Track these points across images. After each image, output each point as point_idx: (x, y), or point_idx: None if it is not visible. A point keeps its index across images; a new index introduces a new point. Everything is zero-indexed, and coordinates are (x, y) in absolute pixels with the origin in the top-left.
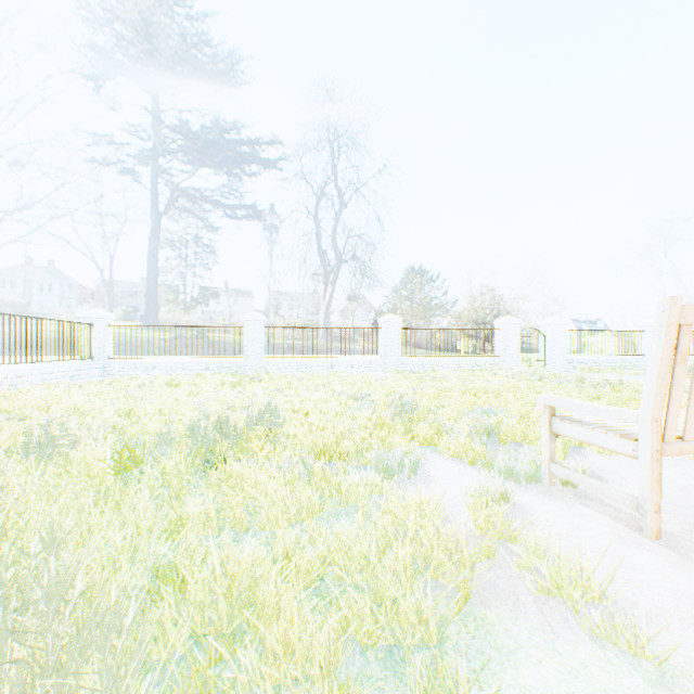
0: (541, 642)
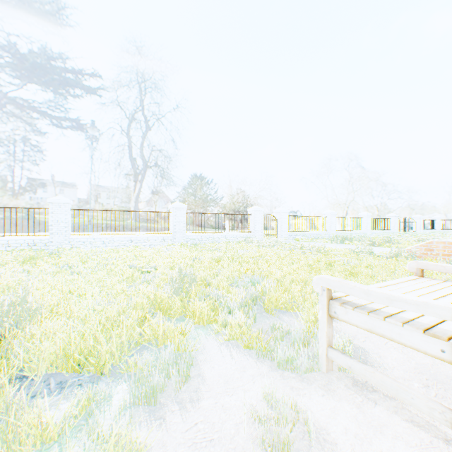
0: None
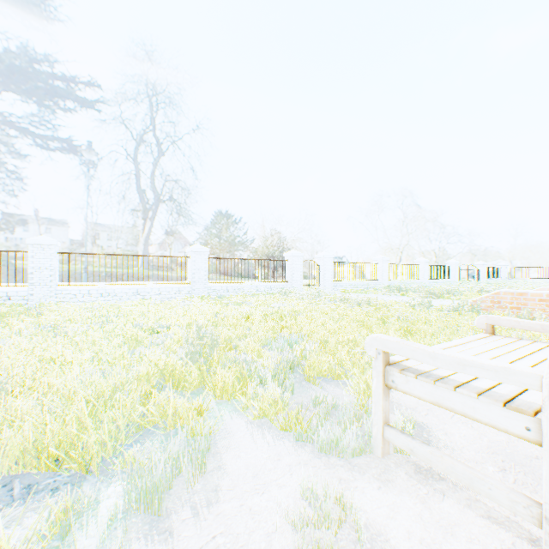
0: None
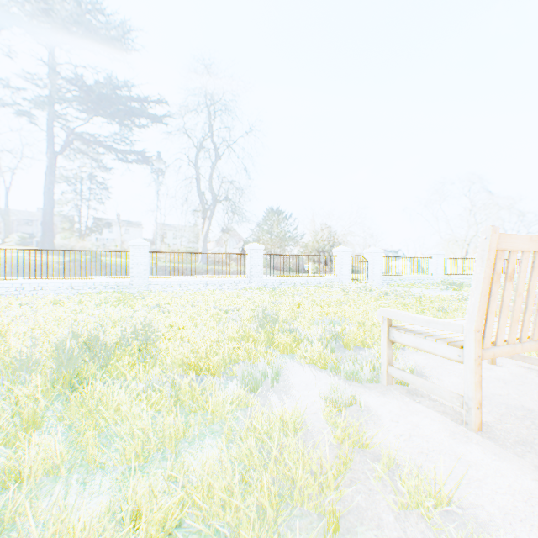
0: None
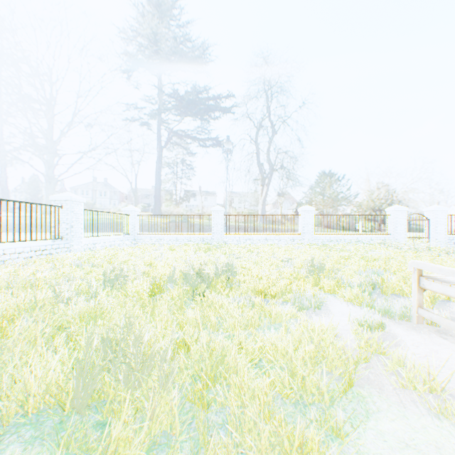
0: (395, 411)
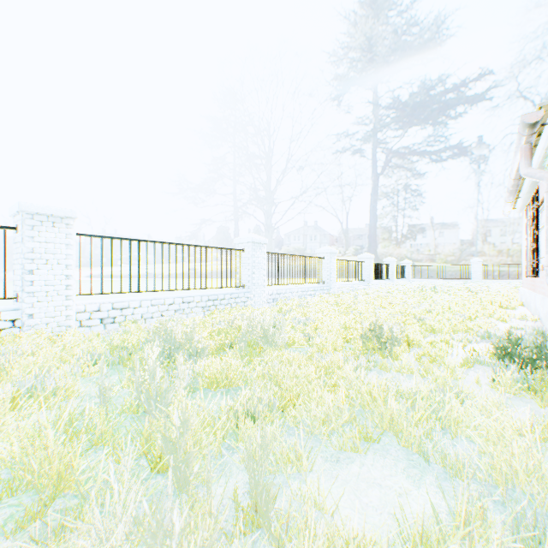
0: None
